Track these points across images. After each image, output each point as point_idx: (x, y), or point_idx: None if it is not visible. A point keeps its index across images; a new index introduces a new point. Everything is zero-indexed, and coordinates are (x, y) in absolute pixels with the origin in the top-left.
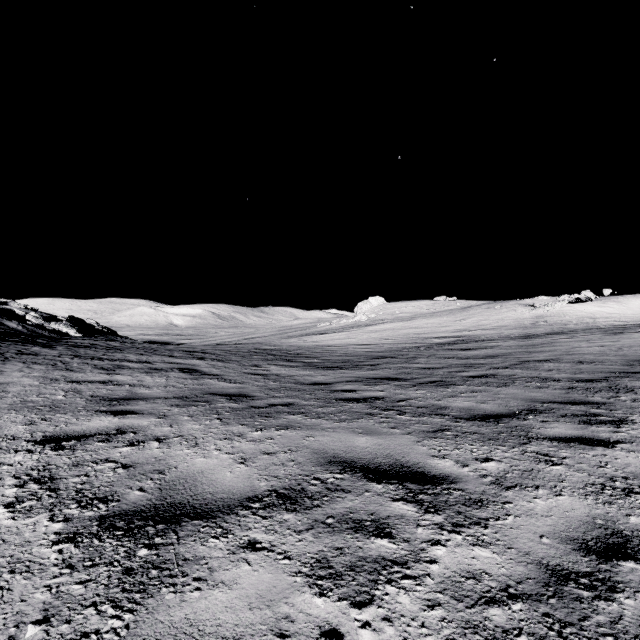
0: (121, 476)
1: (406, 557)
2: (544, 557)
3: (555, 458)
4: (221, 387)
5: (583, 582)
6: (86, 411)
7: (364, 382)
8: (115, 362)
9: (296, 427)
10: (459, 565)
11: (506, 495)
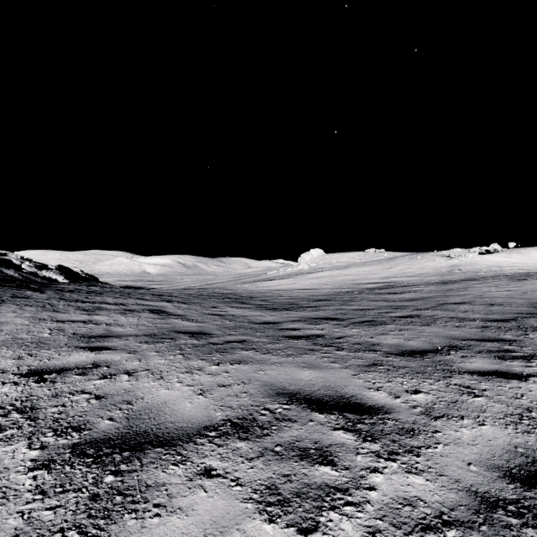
0: (94, 406)
1: (347, 484)
2: (473, 484)
3: (476, 390)
4: (184, 326)
5: (511, 509)
6: (67, 347)
7: (307, 321)
8: (95, 304)
9: (248, 362)
10: (396, 492)
11: (435, 425)
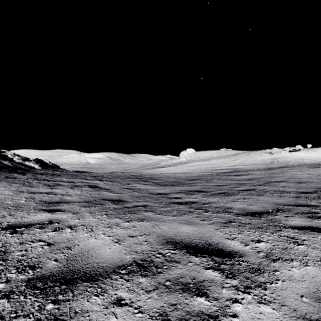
0: (46, 251)
1: (217, 312)
2: (307, 313)
3: (298, 240)
4: (109, 196)
5: None
6: (34, 209)
7: (185, 193)
8: (55, 182)
9: (148, 220)
10: (252, 319)
11: (274, 265)
